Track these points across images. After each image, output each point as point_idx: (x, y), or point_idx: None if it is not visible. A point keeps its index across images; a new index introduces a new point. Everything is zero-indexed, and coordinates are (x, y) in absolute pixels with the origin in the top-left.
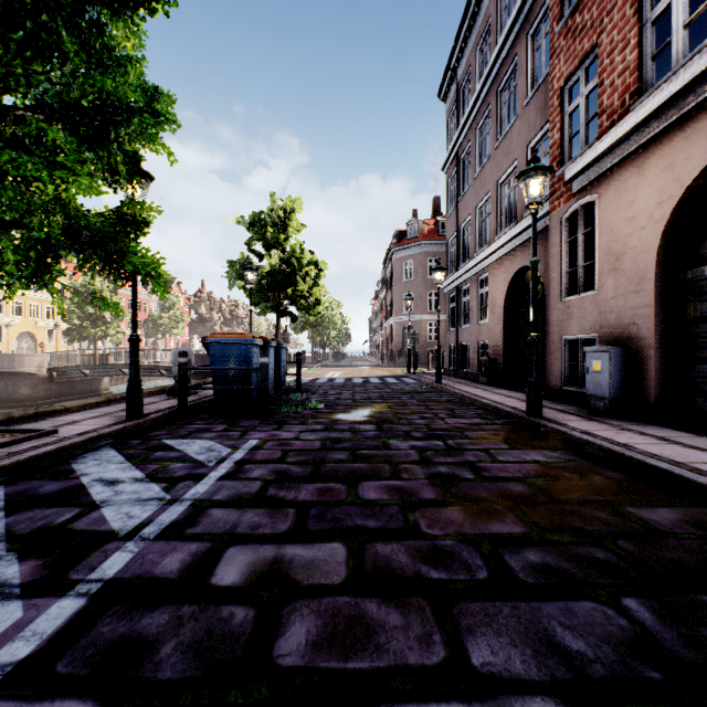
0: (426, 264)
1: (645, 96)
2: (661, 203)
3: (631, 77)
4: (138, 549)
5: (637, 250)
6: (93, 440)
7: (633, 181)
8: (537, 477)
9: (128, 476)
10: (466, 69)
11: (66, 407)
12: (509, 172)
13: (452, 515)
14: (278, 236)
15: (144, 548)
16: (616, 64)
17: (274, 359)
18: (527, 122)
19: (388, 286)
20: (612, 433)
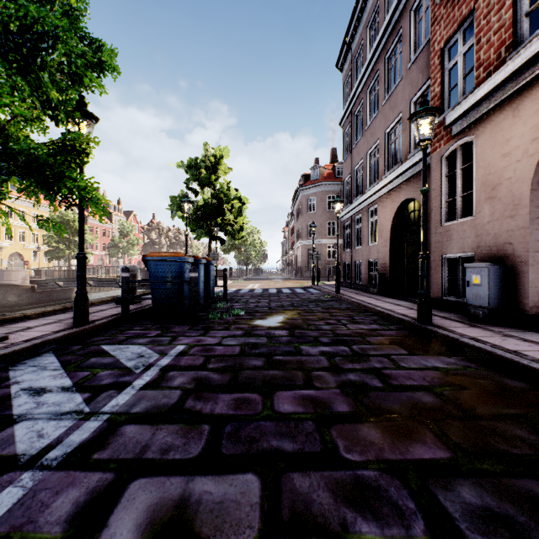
0: (326, 200)
1: (521, 47)
2: (535, 139)
3: (506, 33)
4: (32, 483)
5: (513, 180)
6: (37, 346)
7: (508, 122)
8: (442, 386)
9: (56, 385)
10: (359, 43)
11: (26, 314)
12: (395, 123)
13: (369, 433)
14: (210, 177)
15: (39, 482)
16: (493, 23)
17: (204, 274)
18: (410, 81)
19: (296, 217)
20: (498, 339)
